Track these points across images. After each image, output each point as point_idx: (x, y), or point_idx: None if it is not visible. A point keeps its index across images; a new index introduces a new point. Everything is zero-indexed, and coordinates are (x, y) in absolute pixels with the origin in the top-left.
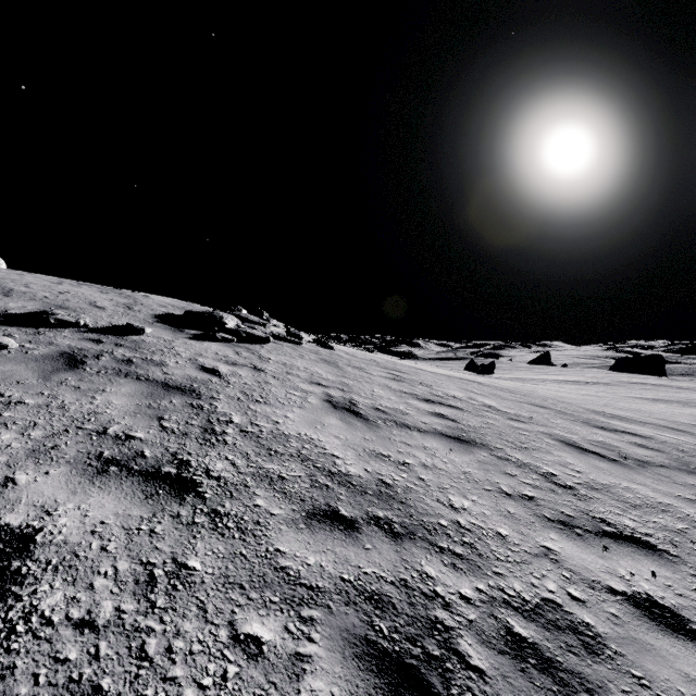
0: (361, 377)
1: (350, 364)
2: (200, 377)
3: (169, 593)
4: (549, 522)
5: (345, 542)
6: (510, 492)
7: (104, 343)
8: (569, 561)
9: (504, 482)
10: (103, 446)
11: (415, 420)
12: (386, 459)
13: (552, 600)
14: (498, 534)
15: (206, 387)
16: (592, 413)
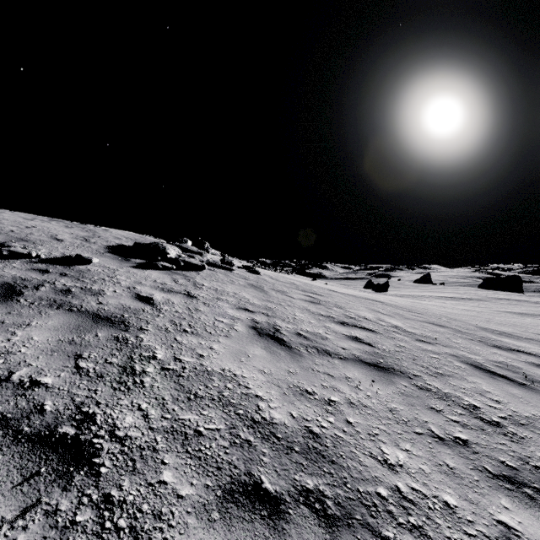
0: (283, 301)
1: (274, 288)
2: (133, 306)
3: None
4: (494, 479)
5: None
6: (441, 434)
7: (50, 272)
8: None
9: (432, 420)
10: None
11: (335, 345)
12: (311, 397)
13: None
14: (446, 505)
15: (136, 317)
16: (482, 331)
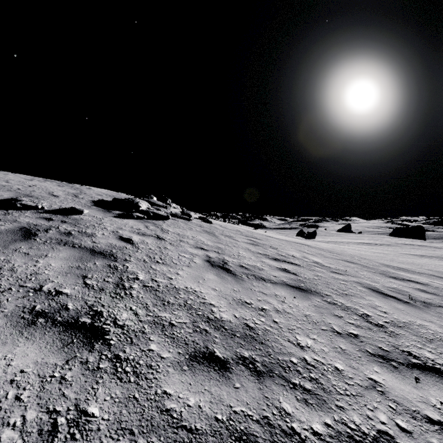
0: (230, 243)
1: (223, 234)
2: (118, 245)
3: (67, 442)
4: (372, 356)
5: (219, 381)
6: (340, 330)
7: (54, 220)
8: (392, 392)
9: (334, 322)
10: (37, 301)
11: (268, 274)
12: (249, 306)
13: (386, 432)
14: (336, 369)
15: (121, 252)
16: (385, 267)
